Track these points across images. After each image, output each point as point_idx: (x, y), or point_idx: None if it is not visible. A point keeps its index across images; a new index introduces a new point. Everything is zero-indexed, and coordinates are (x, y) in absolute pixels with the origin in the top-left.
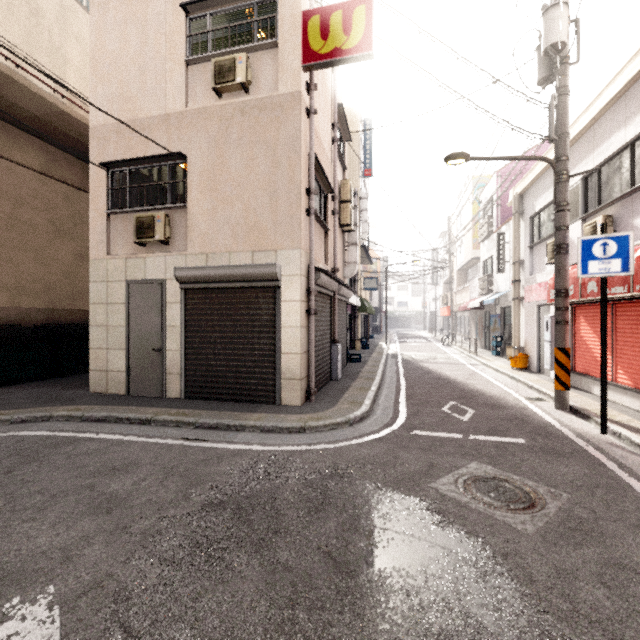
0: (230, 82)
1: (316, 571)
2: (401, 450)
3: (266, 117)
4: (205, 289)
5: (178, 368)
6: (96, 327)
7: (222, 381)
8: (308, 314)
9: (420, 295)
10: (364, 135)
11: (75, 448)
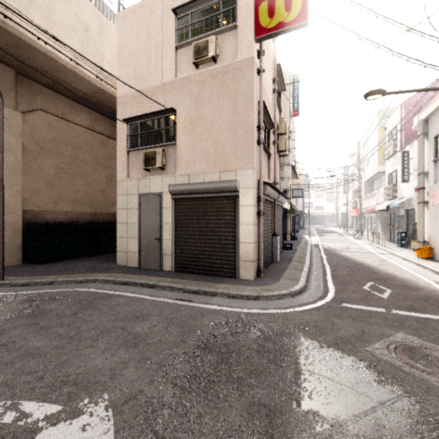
0: (204, 57)
1: (284, 408)
2: (335, 318)
3: (229, 78)
4: (188, 198)
5: (170, 251)
6: (120, 224)
7: (199, 261)
8: (258, 215)
9: (333, 201)
10: (293, 86)
11: (111, 301)
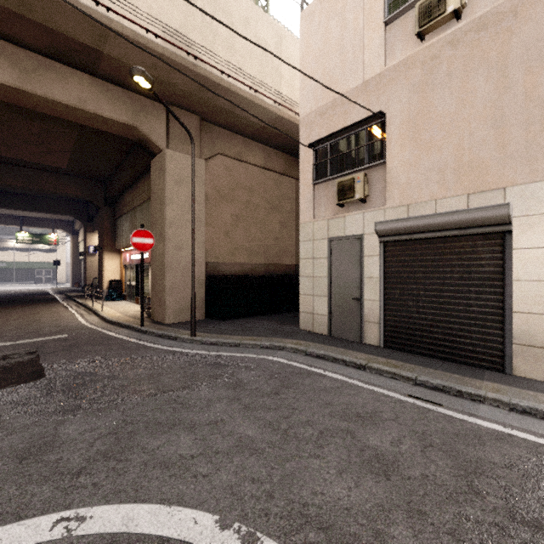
0: (438, 17)
1: None
2: None
3: (488, 34)
4: (406, 241)
5: (376, 317)
6: (304, 277)
7: (426, 336)
8: None
9: None
10: None
11: (313, 382)
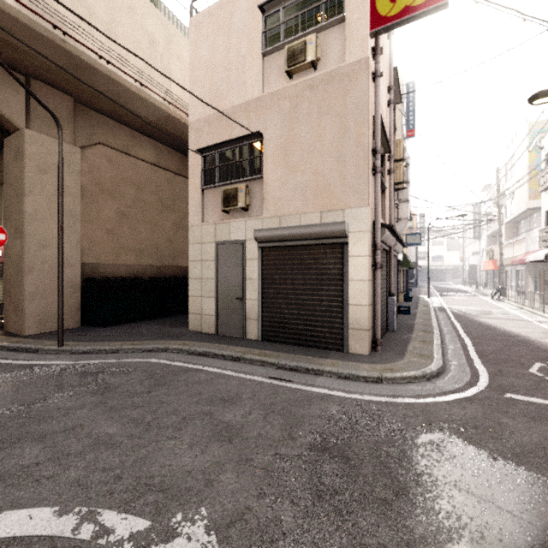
0: (301, 63)
1: None
2: (502, 415)
3: (334, 88)
4: (278, 247)
5: (256, 314)
6: (193, 279)
7: (293, 327)
8: (374, 268)
9: (457, 249)
10: (407, 98)
11: (189, 377)
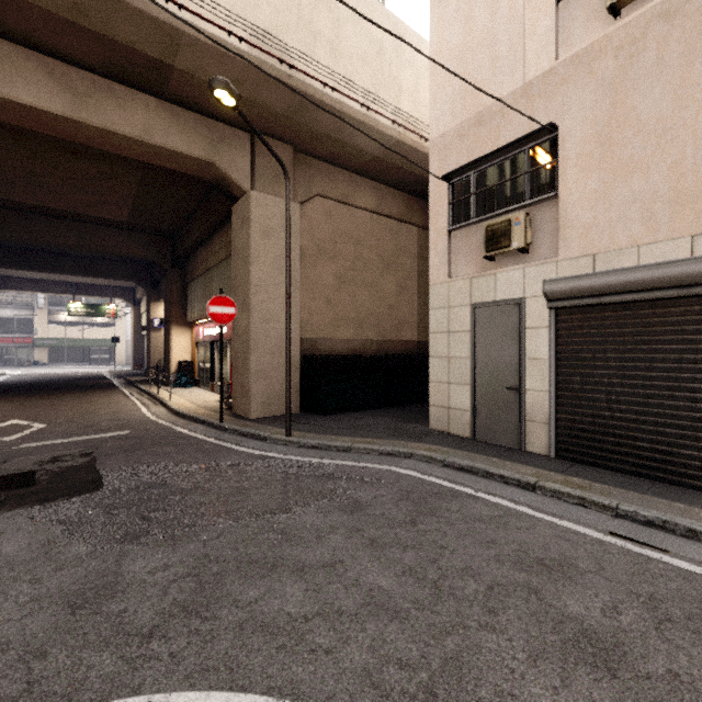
0: None
1: None
2: None
3: None
4: (590, 306)
5: (543, 415)
6: (436, 358)
7: (624, 443)
8: None
9: None
10: None
11: (462, 506)
